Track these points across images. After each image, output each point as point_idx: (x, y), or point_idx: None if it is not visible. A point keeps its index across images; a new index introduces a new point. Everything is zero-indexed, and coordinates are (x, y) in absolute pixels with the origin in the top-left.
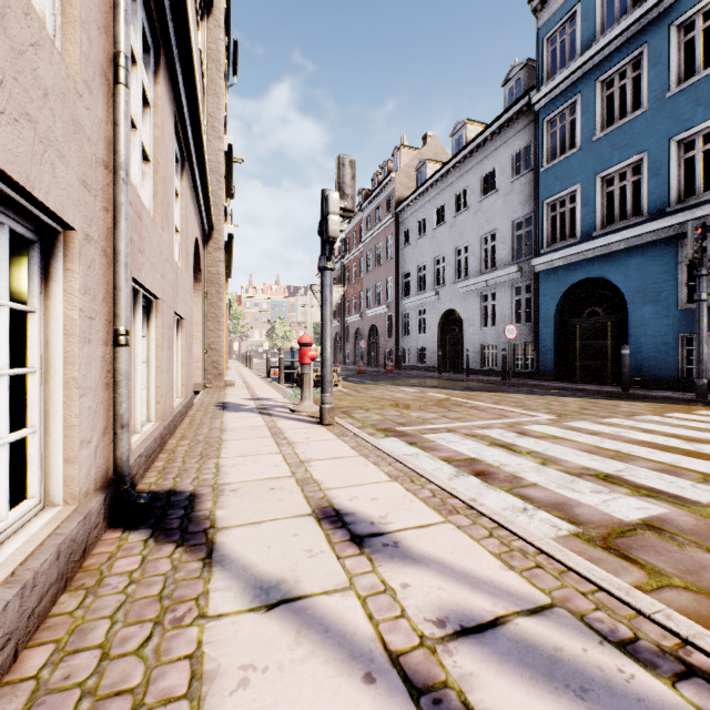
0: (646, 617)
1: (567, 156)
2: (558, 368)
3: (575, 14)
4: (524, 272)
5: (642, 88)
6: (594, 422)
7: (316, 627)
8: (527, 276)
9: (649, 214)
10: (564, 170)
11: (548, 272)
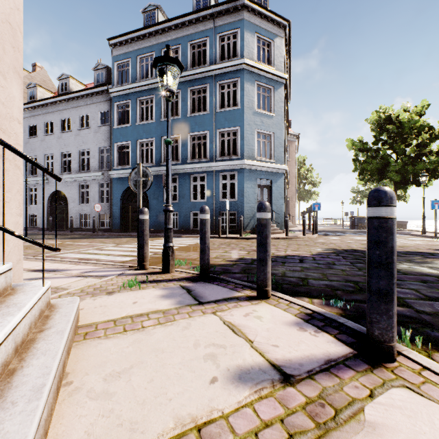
0: (120, 265)
1: (126, 126)
2: (122, 226)
3: (129, 62)
4: (105, 176)
5: (154, 112)
6: (129, 244)
7: (53, 278)
8: (107, 179)
9: (156, 164)
10: (124, 132)
11: (117, 179)
